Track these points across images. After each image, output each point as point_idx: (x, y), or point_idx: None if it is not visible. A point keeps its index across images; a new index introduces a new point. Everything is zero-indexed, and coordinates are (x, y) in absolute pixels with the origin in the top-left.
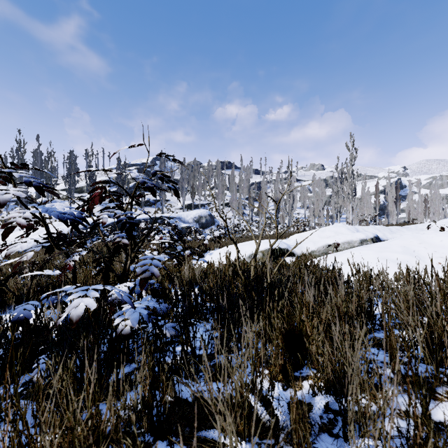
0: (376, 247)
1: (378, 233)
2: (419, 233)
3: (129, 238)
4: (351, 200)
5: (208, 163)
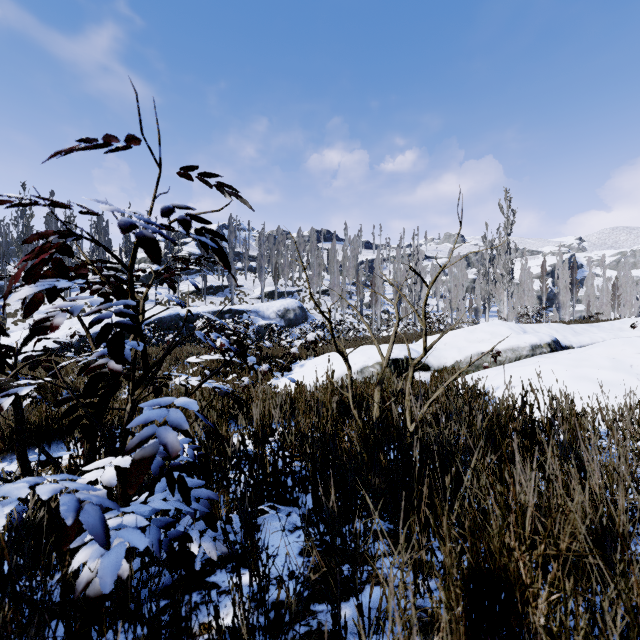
0: (567, 359)
1: (555, 335)
2: (618, 335)
3: (115, 360)
4: (506, 286)
5: (299, 232)
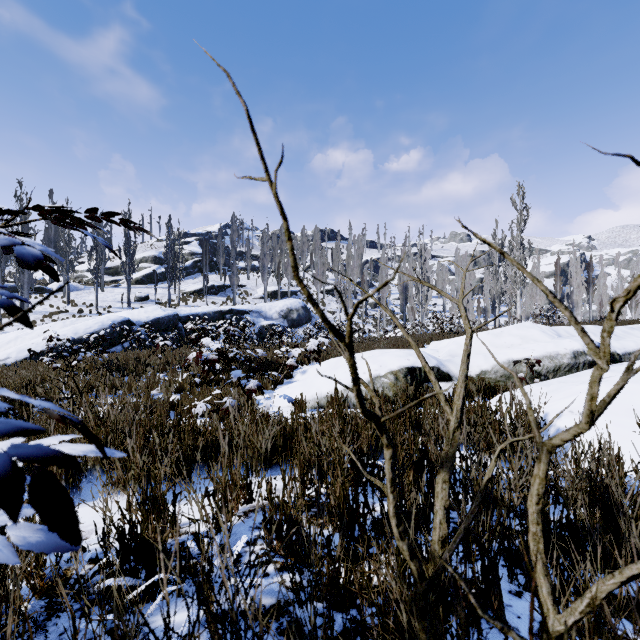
0: None
1: (594, 339)
2: None
3: None
4: (519, 284)
5: (302, 231)
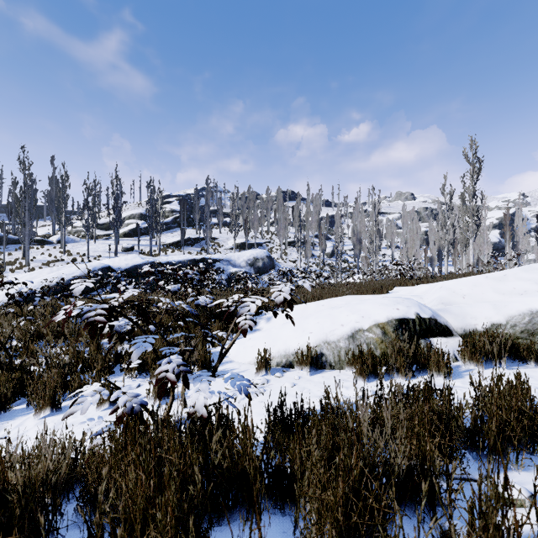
0: None
1: None
2: None
3: None
4: (471, 233)
5: (267, 191)
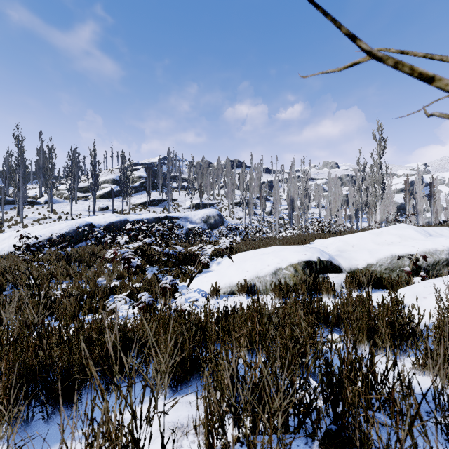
0: None
1: None
2: None
3: None
4: (378, 197)
5: (218, 161)
